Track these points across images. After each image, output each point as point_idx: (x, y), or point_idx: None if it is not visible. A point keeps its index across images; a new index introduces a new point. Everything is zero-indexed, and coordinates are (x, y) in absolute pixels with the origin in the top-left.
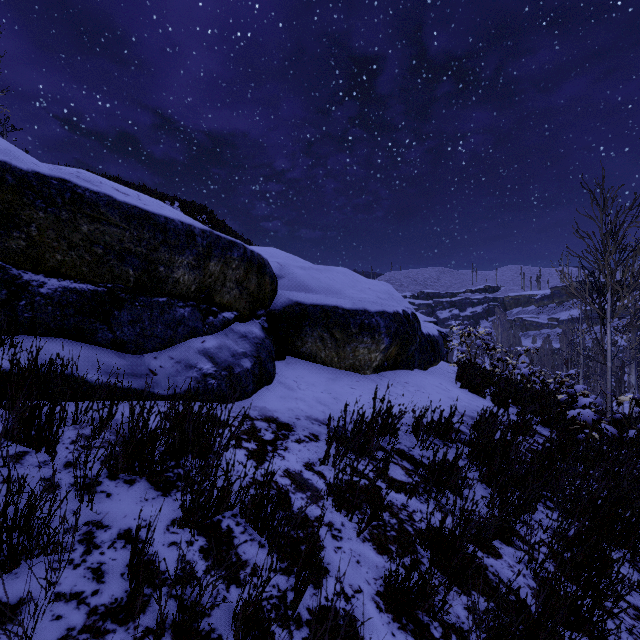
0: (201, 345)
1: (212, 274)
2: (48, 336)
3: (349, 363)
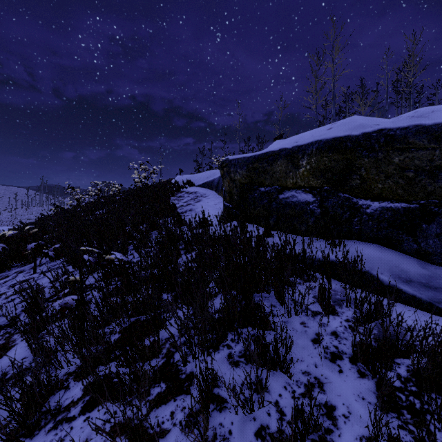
0: None
1: None
2: (368, 242)
3: None
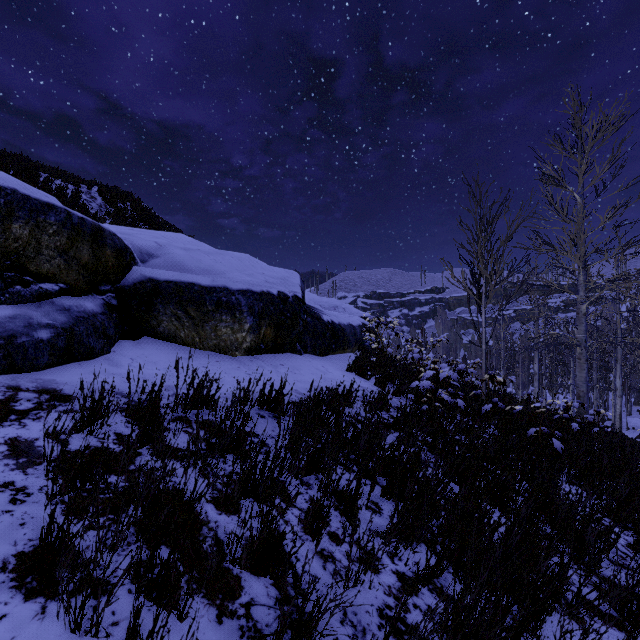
0: None
1: (18, 238)
2: None
3: (213, 343)
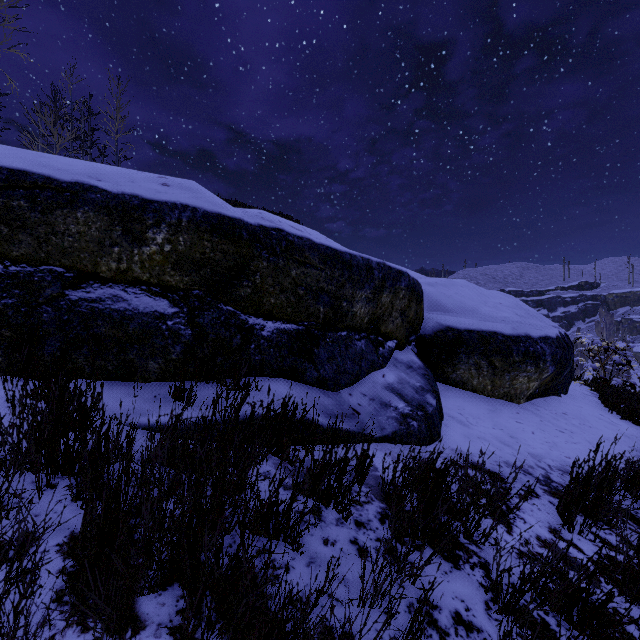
0: (384, 380)
1: (382, 305)
2: (272, 376)
3: (503, 391)
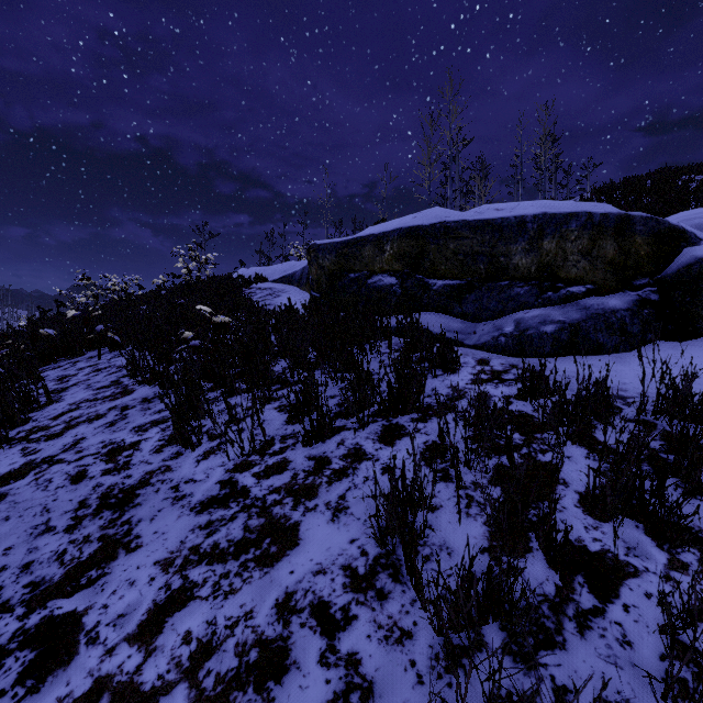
0: (521, 315)
1: (548, 252)
2: (433, 312)
3: None
